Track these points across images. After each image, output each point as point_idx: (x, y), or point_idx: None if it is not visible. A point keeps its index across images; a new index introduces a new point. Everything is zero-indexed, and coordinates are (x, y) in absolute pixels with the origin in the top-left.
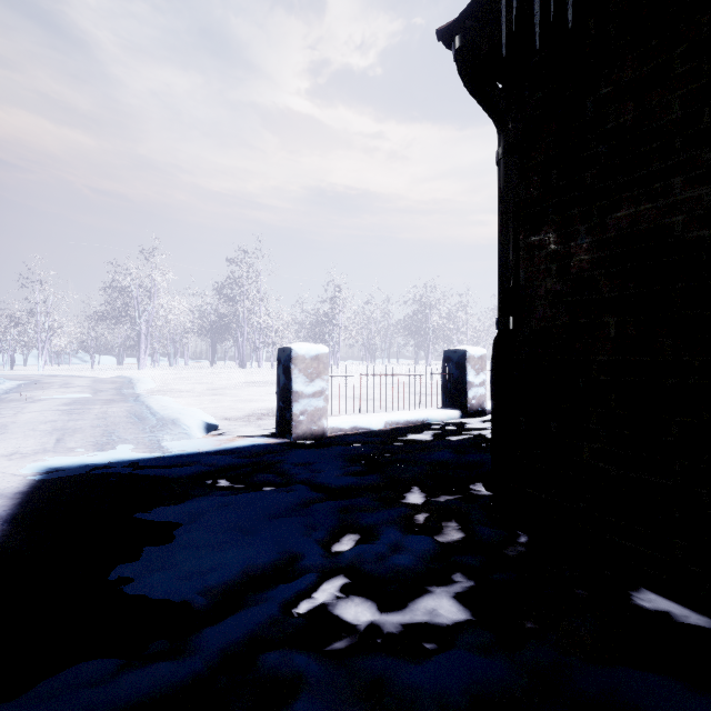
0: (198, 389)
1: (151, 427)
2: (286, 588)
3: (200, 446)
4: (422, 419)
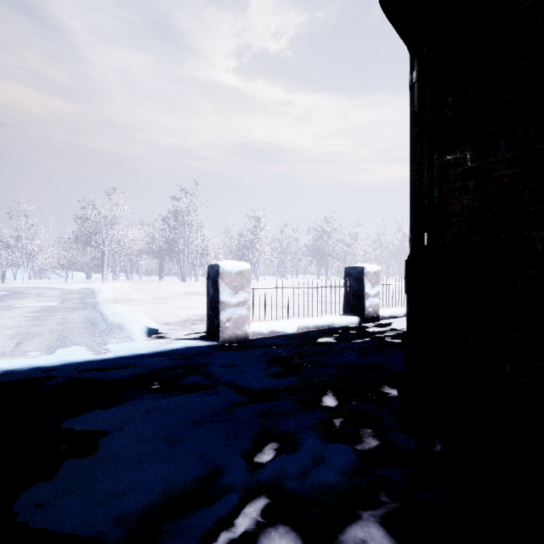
0: (146, 298)
1: (101, 331)
2: (205, 515)
3: (140, 348)
4: (328, 324)
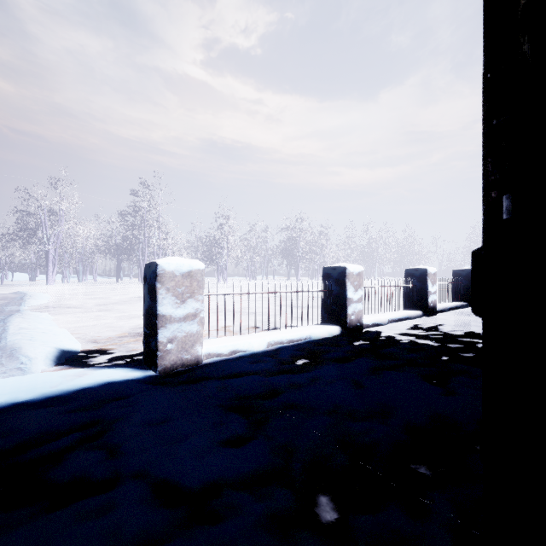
0: (89, 304)
1: None
2: None
3: (26, 391)
4: (305, 337)
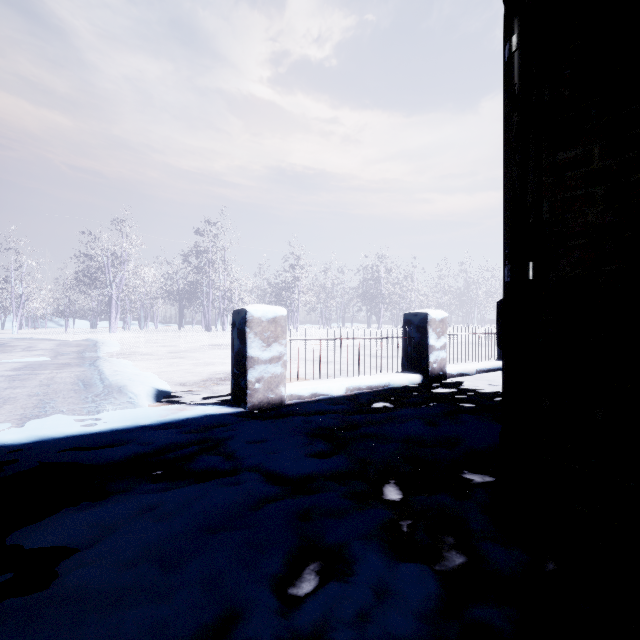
0: (161, 352)
1: (94, 395)
2: None
3: (143, 418)
4: (384, 384)
